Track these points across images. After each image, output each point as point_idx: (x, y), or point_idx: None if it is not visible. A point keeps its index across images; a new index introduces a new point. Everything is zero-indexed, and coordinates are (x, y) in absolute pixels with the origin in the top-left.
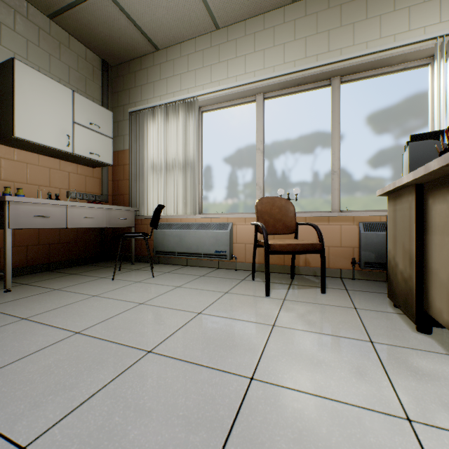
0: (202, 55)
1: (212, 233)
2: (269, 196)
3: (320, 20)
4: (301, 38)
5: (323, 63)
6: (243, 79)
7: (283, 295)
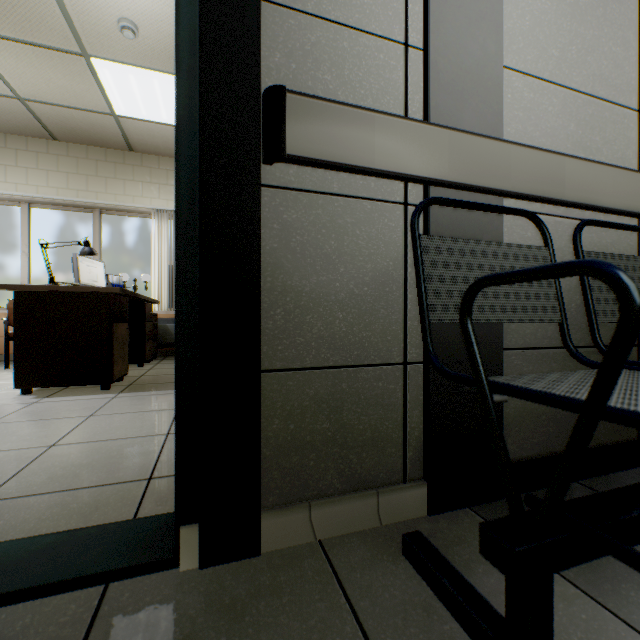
0: None
1: None
2: None
3: (81, 165)
4: (64, 171)
5: (80, 200)
6: (5, 187)
7: None
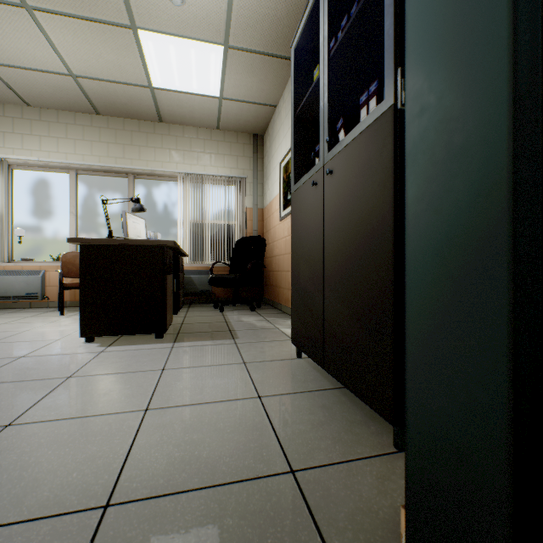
0: (12, 121)
1: (24, 278)
2: (75, 251)
3: (119, 135)
4: (105, 142)
5: (118, 166)
6: (57, 156)
7: (75, 314)
